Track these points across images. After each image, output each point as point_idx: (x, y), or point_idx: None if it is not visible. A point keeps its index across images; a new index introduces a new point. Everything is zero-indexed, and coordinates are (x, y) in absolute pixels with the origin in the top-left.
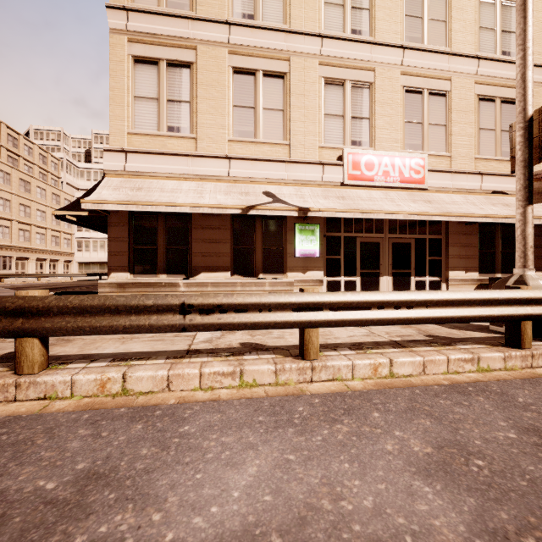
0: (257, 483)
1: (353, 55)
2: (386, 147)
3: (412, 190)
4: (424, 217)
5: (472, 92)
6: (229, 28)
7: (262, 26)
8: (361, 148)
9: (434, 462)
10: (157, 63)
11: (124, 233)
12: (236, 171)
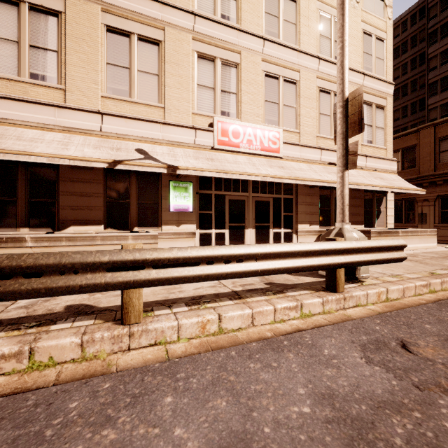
0: None
1: (222, 37)
2: (250, 120)
3: (270, 158)
4: (277, 179)
5: (314, 84)
6: None
7: None
8: (229, 118)
9: None
10: (16, 4)
11: None
12: (109, 127)
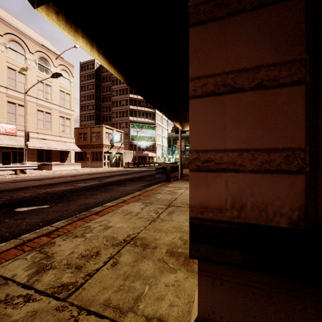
0: None
1: None
2: None
3: (10, 136)
4: (12, 146)
5: (35, 108)
6: None
7: None
8: None
9: None
10: None
11: None
12: None
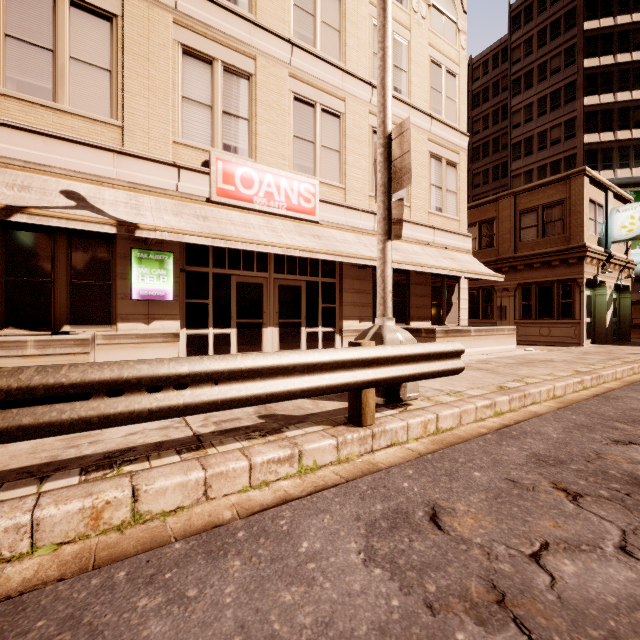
0: None
1: (226, 28)
2: (271, 163)
3: (301, 222)
4: (308, 253)
5: (366, 122)
6: None
7: None
8: (237, 157)
9: None
10: None
11: None
12: (10, 148)
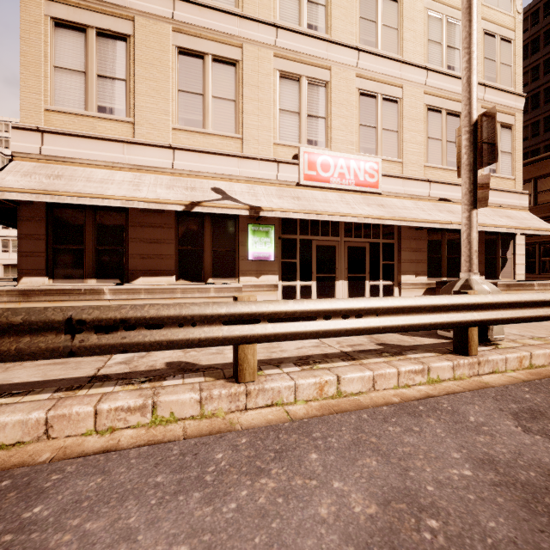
0: None
1: (309, 51)
2: (342, 149)
3: (366, 194)
4: (378, 220)
5: (421, 102)
6: (174, 2)
7: (211, 6)
8: (317, 148)
9: (378, 531)
10: (84, 31)
11: (41, 229)
12: (182, 163)
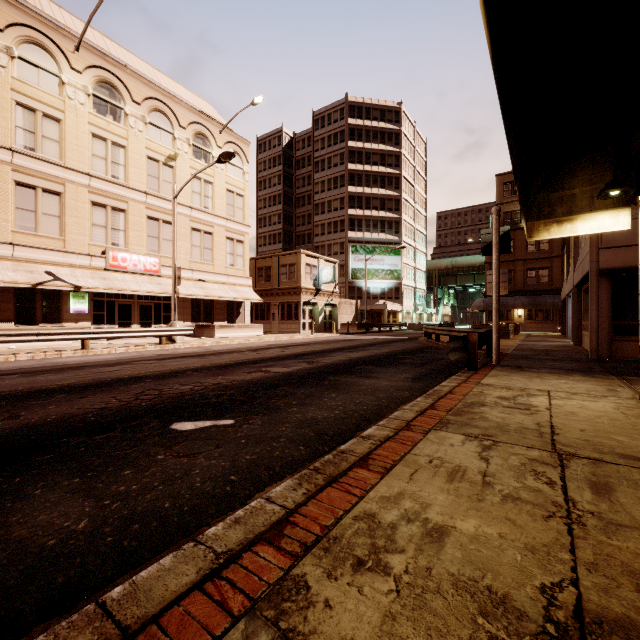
0: (78, 358)
1: (113, 191)
2: (136, 249)
3: (151, 276)
4: (154, 294)
5: (188, 225)
6: (13, 153)
7: (42, 159)
8: (119, 248)
9: (114, 355)
10: None
11: None
12: (20, 254)
